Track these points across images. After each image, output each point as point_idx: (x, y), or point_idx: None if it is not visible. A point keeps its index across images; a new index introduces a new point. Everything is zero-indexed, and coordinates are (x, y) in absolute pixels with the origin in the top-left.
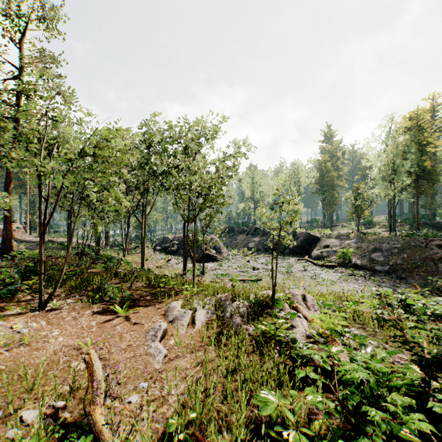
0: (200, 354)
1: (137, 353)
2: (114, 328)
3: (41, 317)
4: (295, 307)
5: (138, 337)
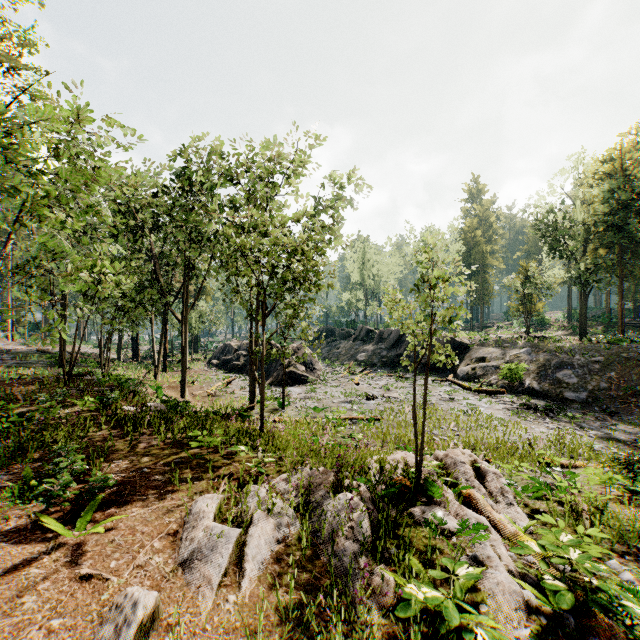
0: None
1: None
2: (18, 602)
3: None
4: (467, 496)
5: None
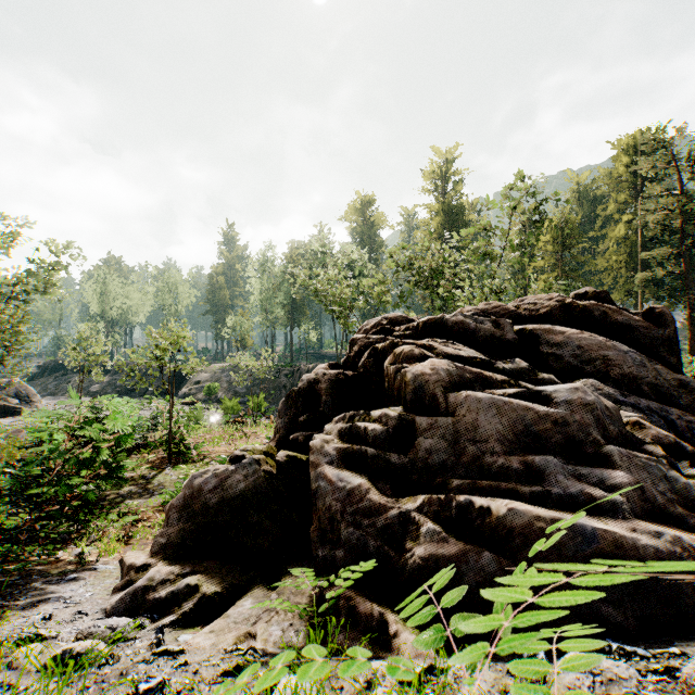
0: None
1: None
2: None
3: None
4: None
5: None
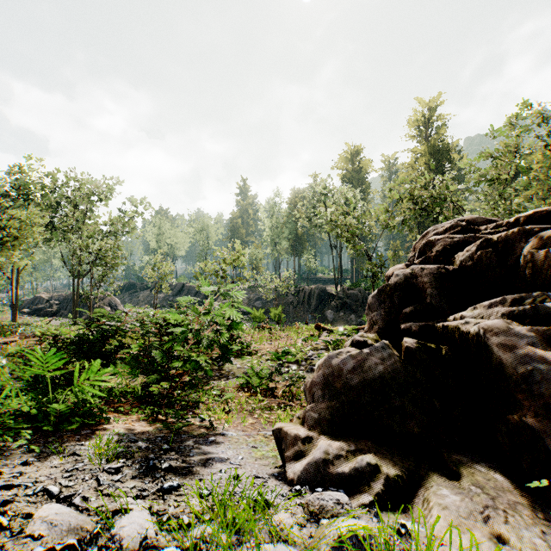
0: None
1: None
2: None
3: None
4: None
5: None
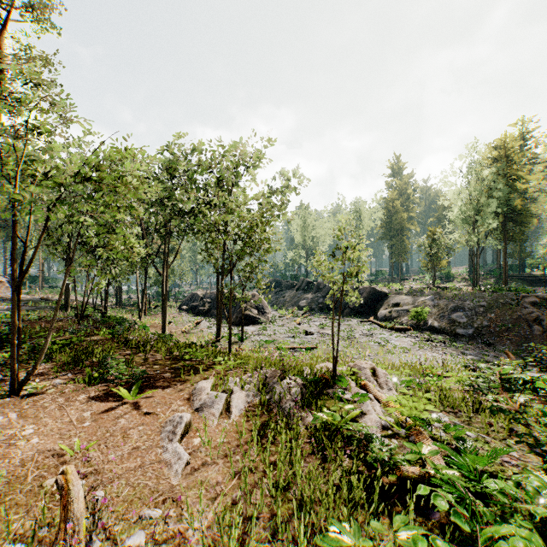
0: (237, 459)
1: (146, 461)
2: (117, 421)
3: (13, 406)
4: (364, 385)
5: (149, 434)
